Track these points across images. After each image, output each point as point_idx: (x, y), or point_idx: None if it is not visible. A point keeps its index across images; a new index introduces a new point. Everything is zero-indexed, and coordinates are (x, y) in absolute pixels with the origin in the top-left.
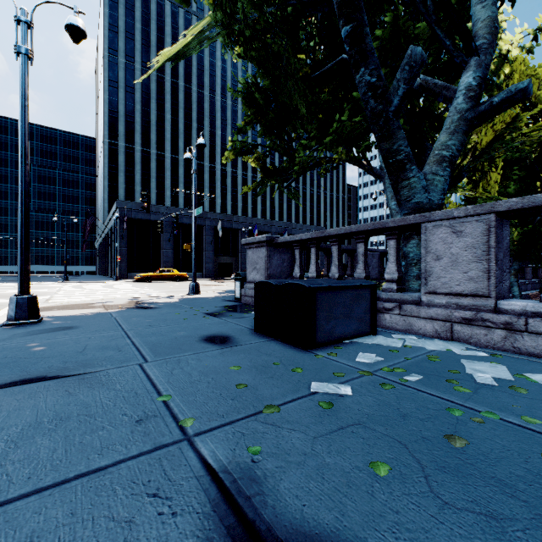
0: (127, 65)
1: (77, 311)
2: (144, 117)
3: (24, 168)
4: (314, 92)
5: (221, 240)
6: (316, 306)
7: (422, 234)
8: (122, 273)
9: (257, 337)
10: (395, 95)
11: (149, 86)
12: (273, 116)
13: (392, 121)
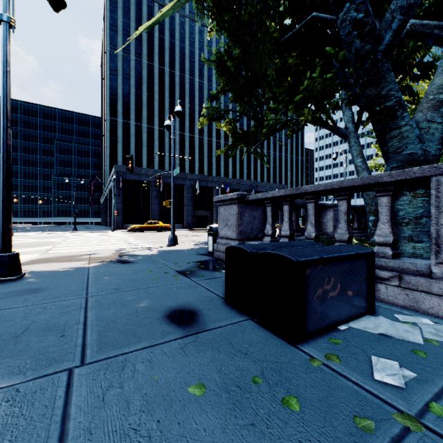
0: (124, 57)
1: (63, 264)
2: (137, 98)
3: (5, 131)
4: (283, 56)
5: (198, 196)
6: (305, 285)
7: (432, 189)
8: (118, 225)
9: (228, 313)
10: (388, 29)
11: (141, 73)
12: (243, 82)
13: (381, 62)
